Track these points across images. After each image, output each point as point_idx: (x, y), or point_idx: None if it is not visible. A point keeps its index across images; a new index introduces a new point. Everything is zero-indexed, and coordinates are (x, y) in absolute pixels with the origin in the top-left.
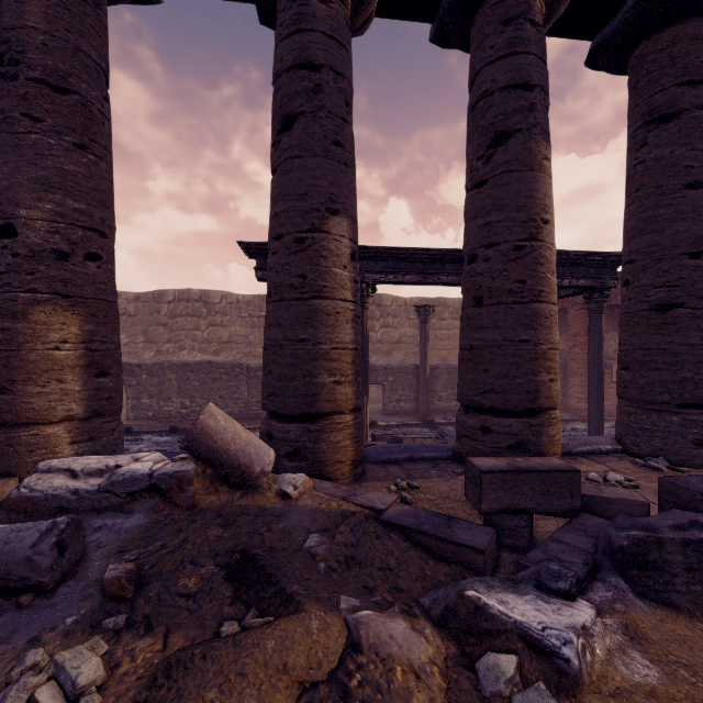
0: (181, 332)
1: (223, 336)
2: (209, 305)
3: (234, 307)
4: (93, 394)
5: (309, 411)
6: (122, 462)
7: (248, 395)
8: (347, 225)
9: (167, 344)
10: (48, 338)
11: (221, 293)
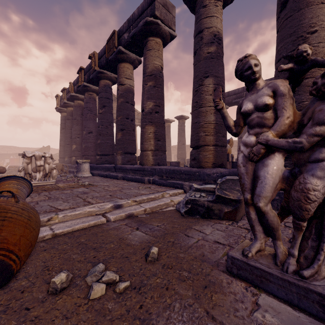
0: None
1: None
2: None
3: None
4: None
5: None
6: None
7: None
8: None
9: None
10: None
11: None
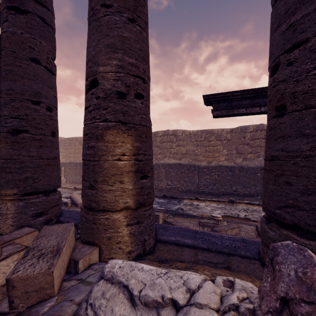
0: (165, 149)
1: (183, 151)
2: (176, 137)
3: (188, 136)
4: (139, 191)
5: None
6: (177, 296)
7: (198, 181)
8: None
9: (159, 155)
10: (114, 152)
11: (182, 130)
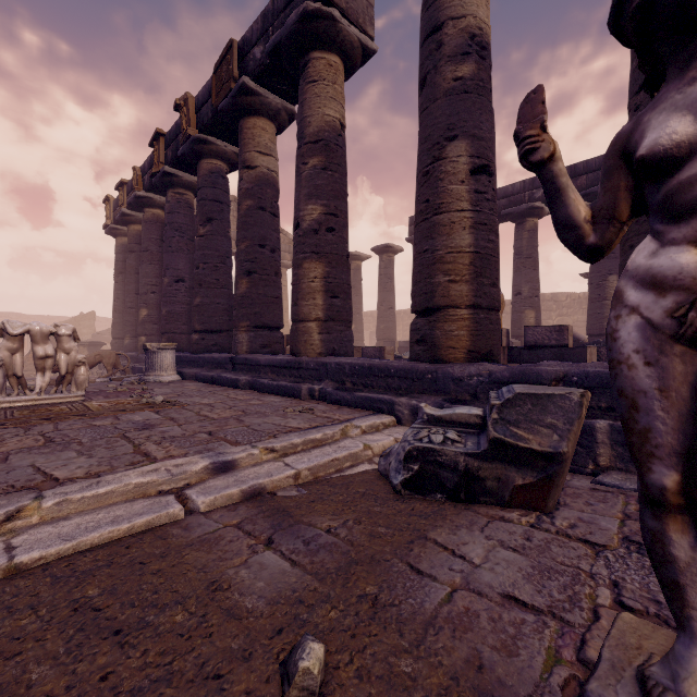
0: None
1: (568, 323)
2: (557, 303)
3: (576, 302)
4: None
5: (600, 333)
6: None
7: None
8: (616, 277)
9: None
10: (528, 317)
11: (566, 294)
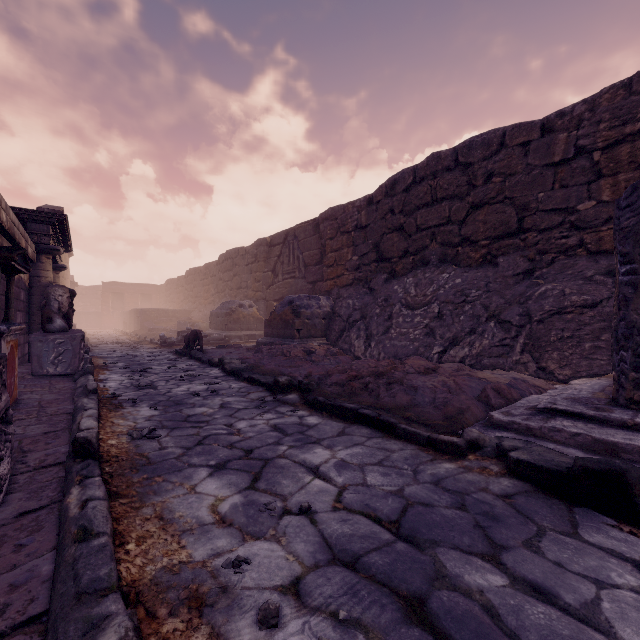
0: None
1: None
2: None
3: None
4: None
5: None
6: None
7: None
8: None
9: None
10: None
11: None
